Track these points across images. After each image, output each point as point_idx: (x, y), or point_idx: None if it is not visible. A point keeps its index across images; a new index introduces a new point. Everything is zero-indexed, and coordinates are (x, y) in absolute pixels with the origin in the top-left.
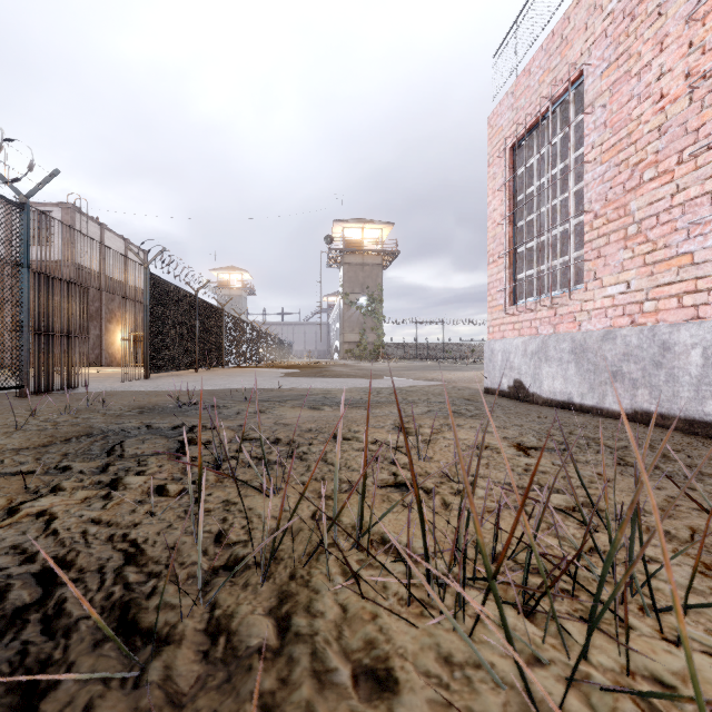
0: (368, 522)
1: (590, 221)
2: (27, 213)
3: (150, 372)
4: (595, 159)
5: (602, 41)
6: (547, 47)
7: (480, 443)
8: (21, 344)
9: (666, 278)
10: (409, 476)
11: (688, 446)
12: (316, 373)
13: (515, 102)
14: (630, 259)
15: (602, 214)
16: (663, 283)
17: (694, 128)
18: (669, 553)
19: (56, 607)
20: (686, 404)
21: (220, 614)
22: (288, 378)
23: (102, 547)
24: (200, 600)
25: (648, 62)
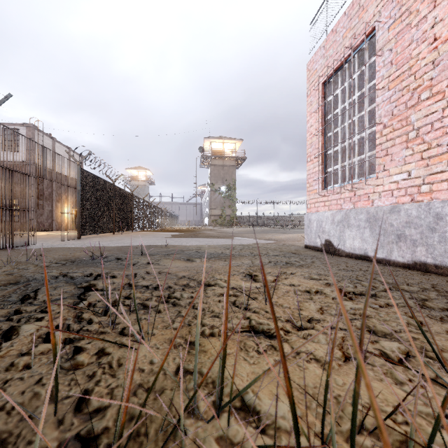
0: (228, 378)
1: (380, 130)
2: None
3: (81, 234)
4: (384, 87)
5: (389, 5)
6: (349, 13)
7: (310, 288)
8: None
9: (439, 168)
10: (261, 322)
11: None
12: (192, 235)
13: (326, 53)
14: (410, 156)
15: (389, 125)
16: (436, 171)
17: None
18: None
19: None
20: None
21: None
22: (174, 238)
23: None
24: None
25: (424, 16)
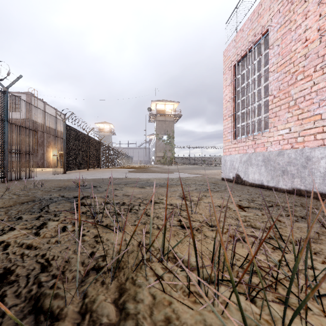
0: (167, 247)
1: (271, 100)
2: (7, 95)
3: (66, 170)
4: (274, 70)
5: (277, 15)
6: (251, 18)
7: (221, 204)
8: (4, 157)
9: (308, 126)
10: (187, 222)
11: (320, 206)
12: (143, 171)
13: (236, 44)
14: (291, 117)
15: (277, 96)
16: (307, 128)
17: (322, 55)
18: (320, 264)
19: (0, 297)
20: (318, 186)
21: (88, 301)
22: (130, 173)
23: (30, 261)
24: (78, 292)
25: (299, 24)
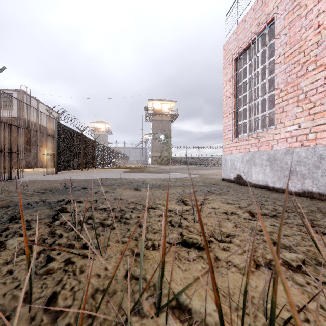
0: (166, 282)
1: (277, 94)
2: None
3: (58, 170)
4: (281, 62)
5: (284, 1)
6: (254, 7)
7: (227, 211)
8: None
9: (322, 121)
10: (191, 237)
11: None
12: (139, 171)
13: (237, 37)
14: (300, 112)
15: (284, 89)
16: (320, 124)
17: None
18: None
19: None
20: None
21: None
22: (125, 173)
23: None
24: None
25: (310, 9)
